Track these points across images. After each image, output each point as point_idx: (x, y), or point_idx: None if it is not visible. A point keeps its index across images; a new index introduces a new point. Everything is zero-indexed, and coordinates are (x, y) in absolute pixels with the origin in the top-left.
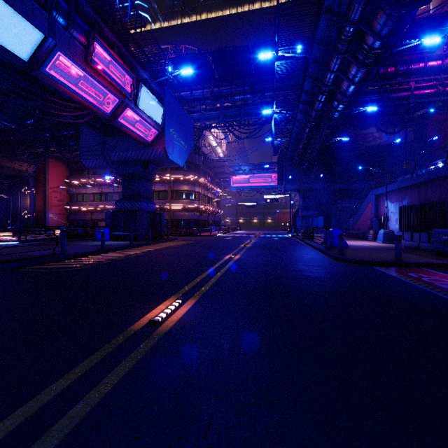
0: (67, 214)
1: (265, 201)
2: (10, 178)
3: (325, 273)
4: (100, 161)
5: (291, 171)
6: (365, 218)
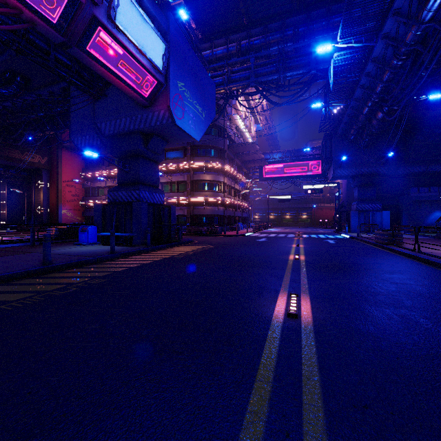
0: (83, 210)
1: (305, 192)
2: (25, 172)
3: None
4: (93, 138)
5: (343, 152)
6: None
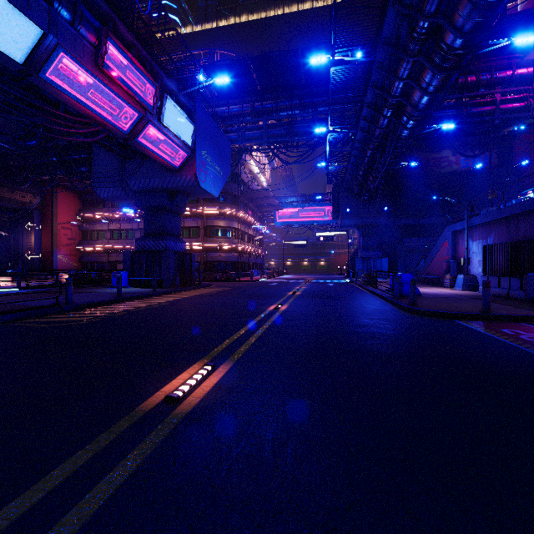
0: (79, 255)
1: (318, 239)
2: (10, 211)
3: (396, 329)
4: (117, 190)
5: (349, 203)
6: (440, 260)
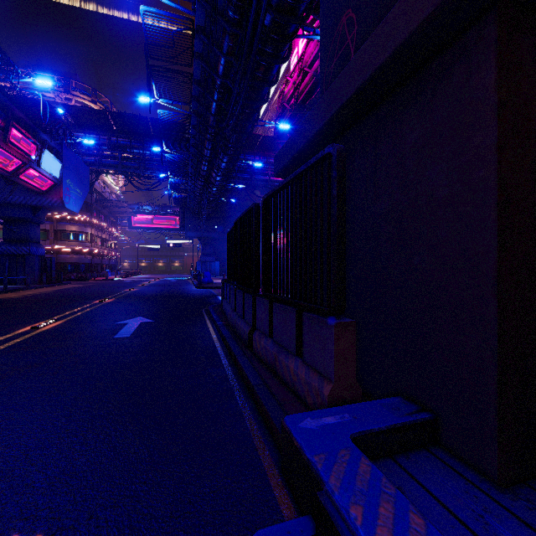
0: None
1: (168, 245)
2: None
3: (182, 292)
4: None
5: (192, 220)
6: None
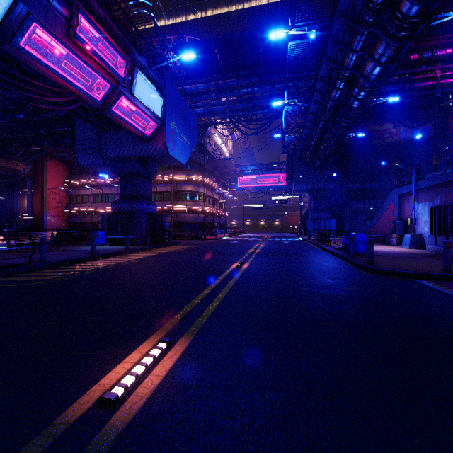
0: (66, 216)
1: (273, 202)
2: (7, 178)
3: (361, 290)
4: (96, 158)
5: (301, 171)
6: (386, 220)
